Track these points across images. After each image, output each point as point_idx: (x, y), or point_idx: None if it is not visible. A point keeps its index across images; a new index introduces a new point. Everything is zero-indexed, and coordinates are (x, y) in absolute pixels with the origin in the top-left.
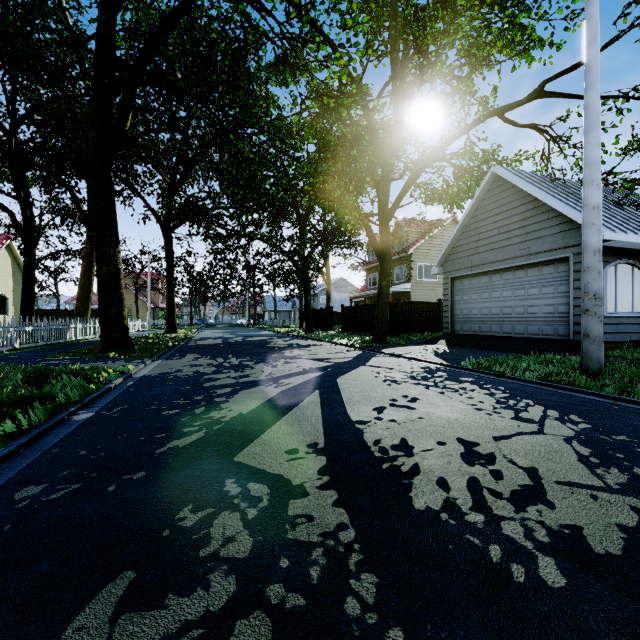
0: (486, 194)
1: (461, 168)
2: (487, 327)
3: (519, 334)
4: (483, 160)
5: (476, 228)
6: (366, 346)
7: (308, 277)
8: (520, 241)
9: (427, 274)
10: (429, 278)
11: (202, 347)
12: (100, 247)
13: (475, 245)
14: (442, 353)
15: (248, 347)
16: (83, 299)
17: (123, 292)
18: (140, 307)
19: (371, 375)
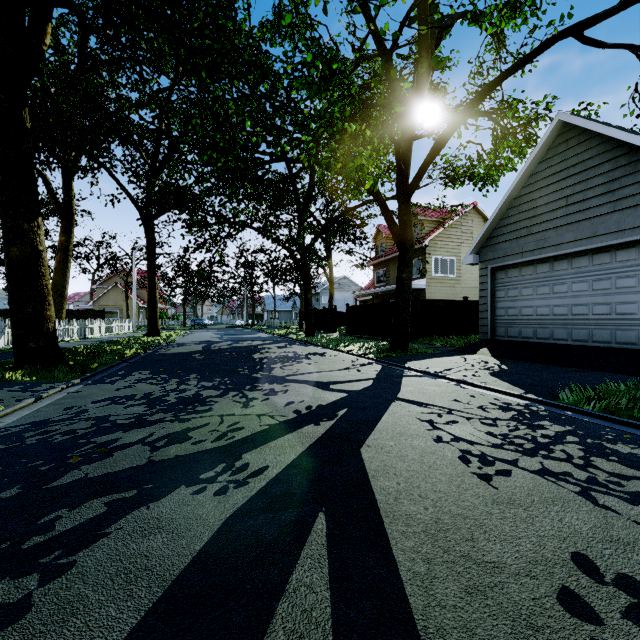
0: (546, 153)
1: (504, 127)
2: (547, 332)
3: (601, 342)
4: (530, 119)
5: (530, 201)
6: (383, 356)
7: (308, 272)
8: (604, 212)
9: (444, 269)
10: (446, 273)
11: (168, 358)
12: (7, 218)
13: (528, 223)
14: (501, 371)
15: (228, 358)
16: (56, 297)
17: (47, 284)
18: (131, 307)
19: (424, 433)
